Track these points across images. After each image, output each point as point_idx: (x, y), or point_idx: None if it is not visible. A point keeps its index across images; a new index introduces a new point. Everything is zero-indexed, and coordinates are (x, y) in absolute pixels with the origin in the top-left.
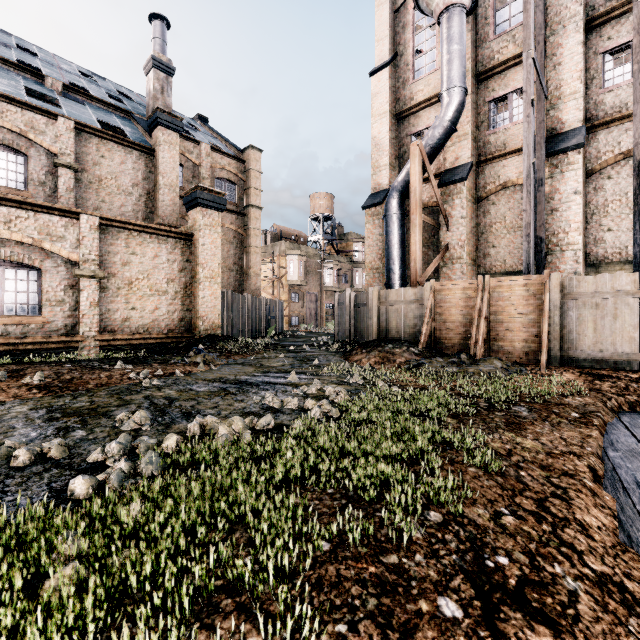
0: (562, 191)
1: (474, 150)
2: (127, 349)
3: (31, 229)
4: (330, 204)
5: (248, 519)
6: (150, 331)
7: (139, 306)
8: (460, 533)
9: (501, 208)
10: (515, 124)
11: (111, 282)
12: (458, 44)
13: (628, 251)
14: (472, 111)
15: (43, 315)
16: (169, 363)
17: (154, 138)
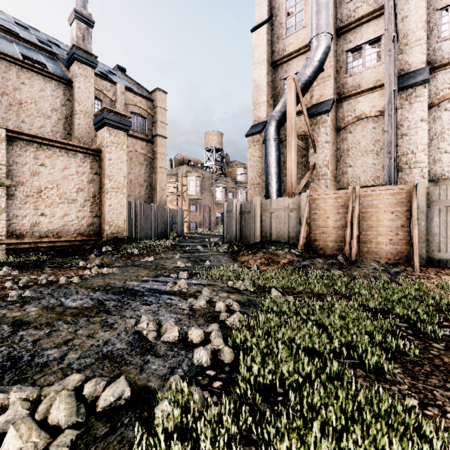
0: (410, 119)
1: (335, 89)
2: (42, 250)
3: None
4: (220, 139)
5: None
6: (59, 235)
7: (48, 212)
8: None
9: (356, 136)
10: (368, 68)
11: (19, 190)
12: None
13: None
14: (334, 58)
15: None
16: (64, 267)
17: (71, 71)
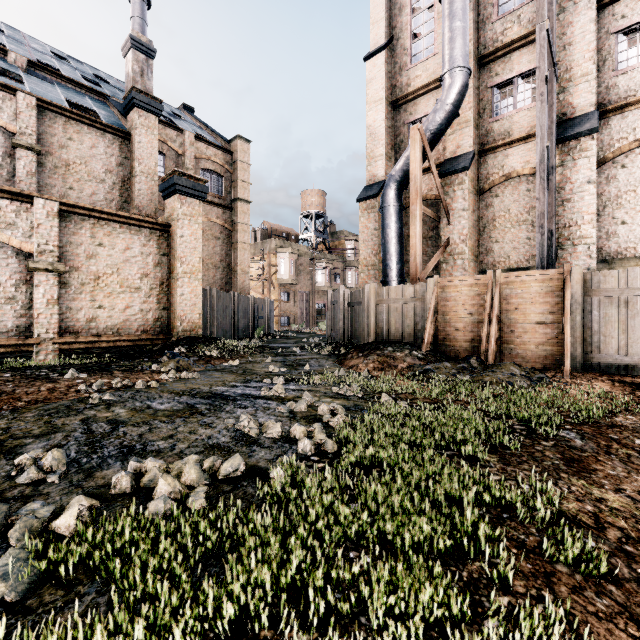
0: (574, 180)
1: (476, 138)
2: (96, 352)
3: None
4: (322, 201)
5: None
6: (120, 332)
7: (107, 304)
8: None
9: (505, 200)
10: (520, 110)
11: (73, 277)
12: (461, 21)
13: None
14: (474, 96)
15: None
16: (135, 370)
17: (130, 121)
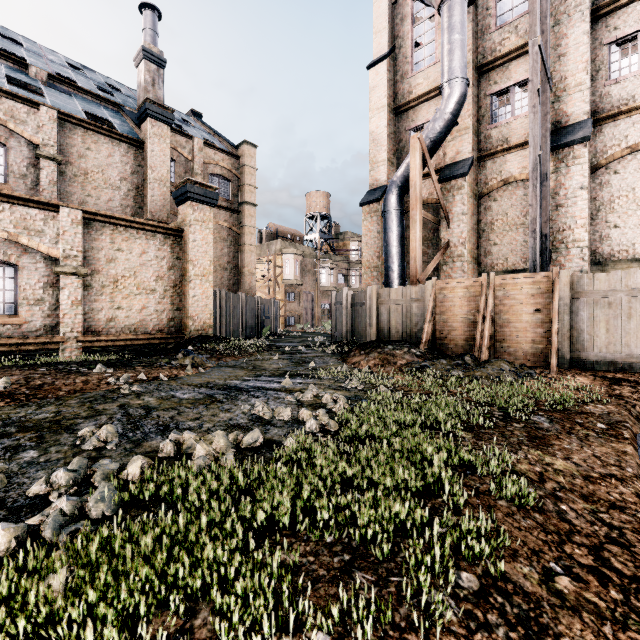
0: (567, 186)
1: (475, 145)
2: (114, 350)
3: (6, 222)
4: (326, 203)
5: (214, 598)
6: (137, 331)
7: (125, 305)
8: (506, 609)
9: (503, 204)
10: (517, 118)
11: (95, 280)
12: (459, 33)
13: (635, 248)
14: (473, 104)
15: (20, 315)
16: (154, 366)
17: (143, 130)
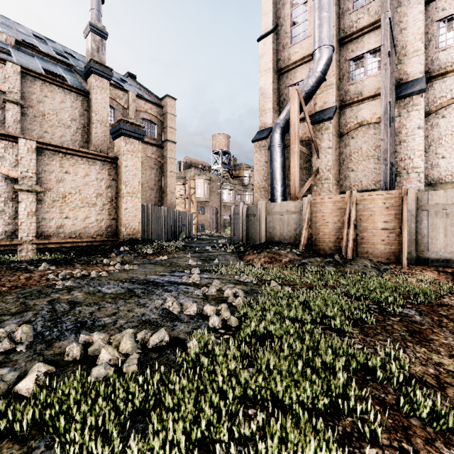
0: (408, 126)
1: (338, 97)
2: (64, 250)
3: None
4: (227, 142)
5: None
6: (81, 236)
7: (72, 215)
8: None
9: (358, 141)
10: (369, 77)
11: (47, 196)
12: (327, 12)
13: None
14: (336, 67)
15: None
16: (91, 263)
17: (89, 83)
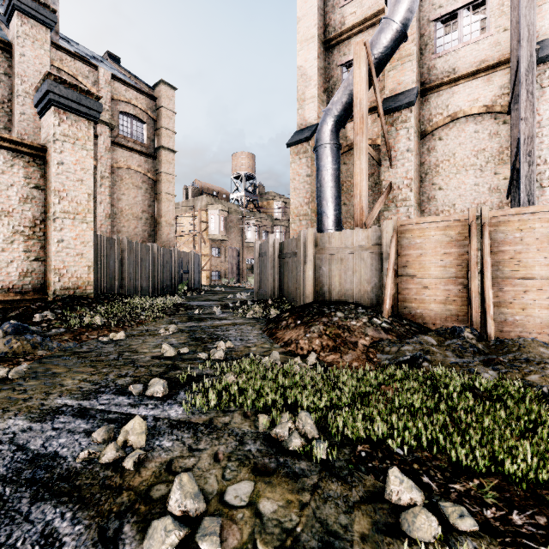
0: (542, 111)
1: (418, 75)
2: None
3: None
4: (252, 164)
5: None
6: None
7: None
8: None
9: (449, 143)
10: (467, 44)
11: None
12: None
13: None
14: (417, 28)
15: None
16: None
17: (11, 29)
